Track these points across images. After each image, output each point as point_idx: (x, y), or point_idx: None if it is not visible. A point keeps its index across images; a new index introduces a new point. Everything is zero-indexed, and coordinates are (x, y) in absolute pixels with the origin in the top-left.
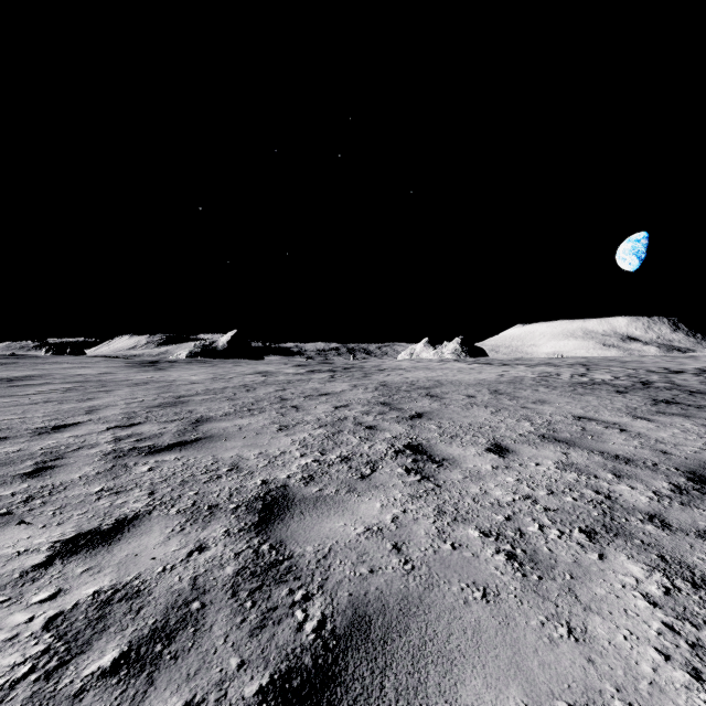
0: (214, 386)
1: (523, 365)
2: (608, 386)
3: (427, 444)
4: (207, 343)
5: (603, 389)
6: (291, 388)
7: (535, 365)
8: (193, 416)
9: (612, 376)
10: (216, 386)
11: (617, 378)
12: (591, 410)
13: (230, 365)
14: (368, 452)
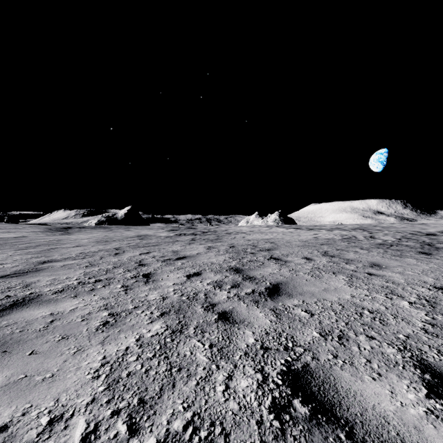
0: (91, 249)
1: (323, 229)
2: (406, 247)
3: (317, 367)
4: (111, 215)
5: (408, 251)
6: (155, 251)
7: (331, 229)
8: (19, 294)
9: (394, 238)
10: (93, 249)
11: (401, 240)
12: (439, 278)
13: (122, 230)
14: (225, 415)
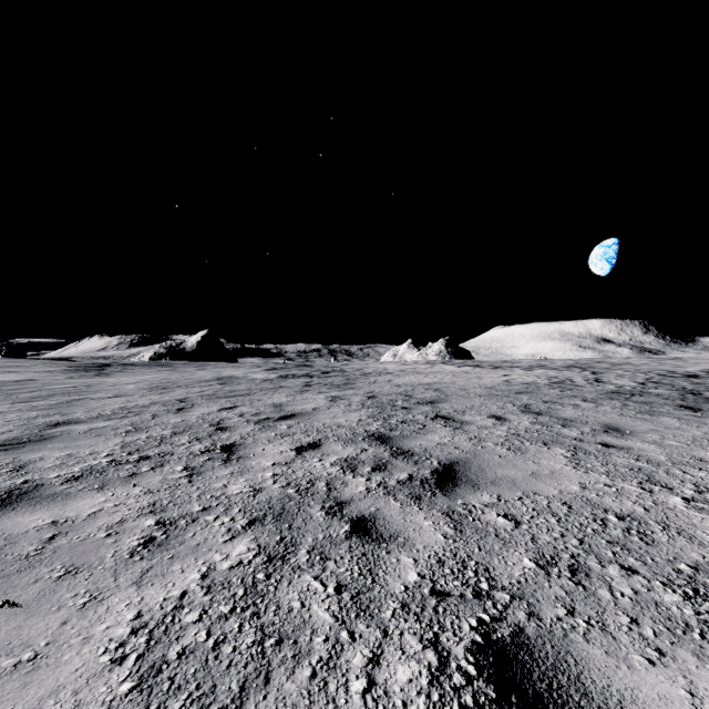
0: (139, 401)
1: (517, 368)
2: (657, 398)
3: (540, 635)
4: (175, 344)
5: (661, 404)
6: (245, 405)
7: (530, 368)
8: (4, 484)
9: (635, 382)
10: (142, 401)
11: (646, 385)
12: None
13: (192, 369)
14: None
